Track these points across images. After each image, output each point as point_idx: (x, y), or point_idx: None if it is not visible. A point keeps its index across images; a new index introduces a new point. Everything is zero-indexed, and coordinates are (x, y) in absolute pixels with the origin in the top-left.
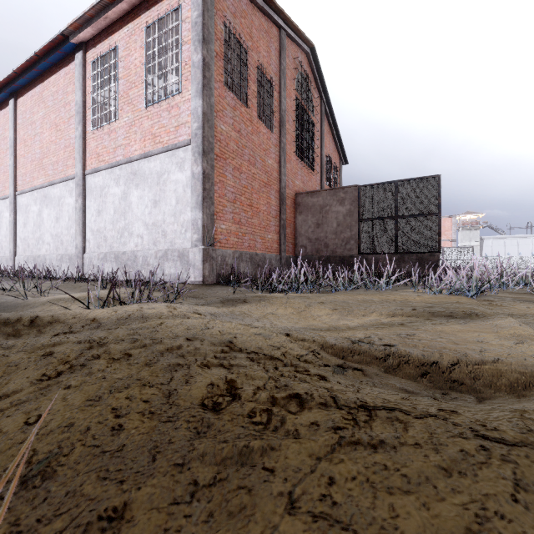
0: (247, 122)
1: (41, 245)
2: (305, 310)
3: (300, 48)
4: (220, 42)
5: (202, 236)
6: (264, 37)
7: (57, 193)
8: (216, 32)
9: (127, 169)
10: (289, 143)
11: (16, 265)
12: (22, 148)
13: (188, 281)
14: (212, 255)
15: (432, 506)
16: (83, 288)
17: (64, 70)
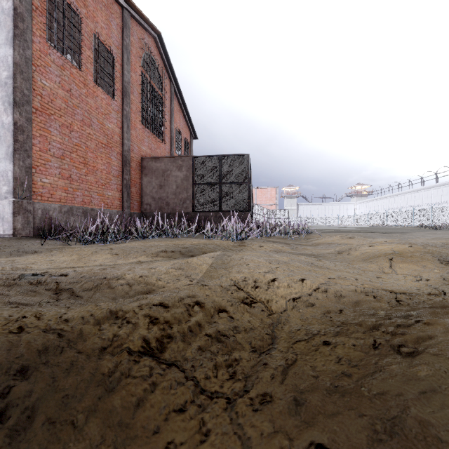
0: (80, 84)
1: None
2: (88, 256)
3: (147, 32)
4: None
5: (13, 188)
6: (103, 10)
7: None
8: None
9: None
10: (134, 112)
11: None
12: None
13: None
14: (27, 208)
15: None
16: None
17: None
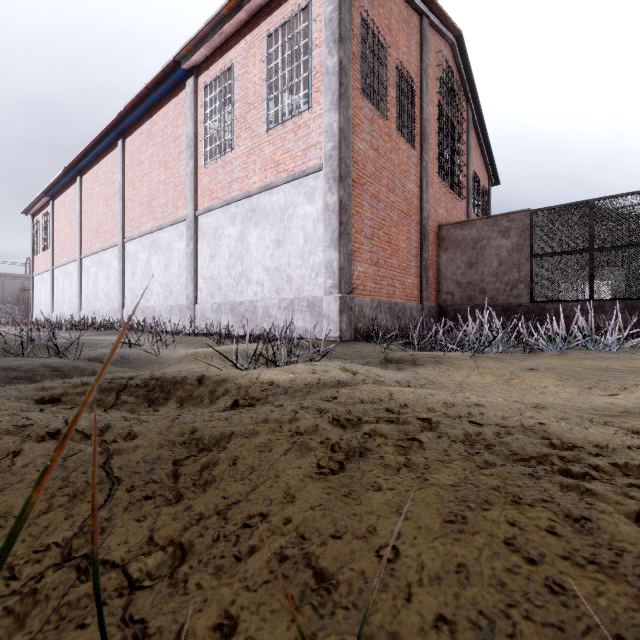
0: (385, 137)
1: (149, 296)
2: (515, 379)
3: (444, 39)
4: (357, 40)
5: (338, 281)
6: (404, 28)
7: (167, 238)
8: (352, 28)
9: (244, 206)
10: (431, 161)
11: (124, 318)
12: (131, 192)
13: (320, 337)
14: (349, 305)
15: None
16: (200, 343)
17: (174, 101)
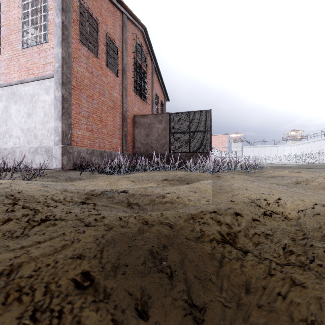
0: (98, 67)
1: None
2: (115, 182)
3: (137, 28)
4: (77, 14)
5: (61, 138)
6: (111, 16)
7: None
8: (73, 6)
9: (7, 90)
10: (129, 84)
11: None
12: None
13: (52, 168)
14: (69, 151)
15: (1, 255)
16: None
17: None
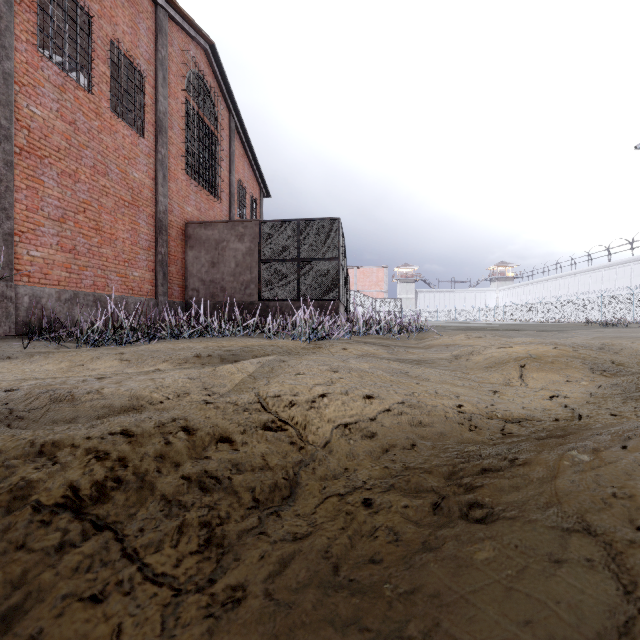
0: (90, 113)
1: None
2: (85, 364)
3: (194, 41)
4: None
5: None
6: (127, 6)
7: None
8: None
9: None
10: (173, 156)
11: None
12: None
13: None
14: (6, 294)
15: None
16: None
17: None
